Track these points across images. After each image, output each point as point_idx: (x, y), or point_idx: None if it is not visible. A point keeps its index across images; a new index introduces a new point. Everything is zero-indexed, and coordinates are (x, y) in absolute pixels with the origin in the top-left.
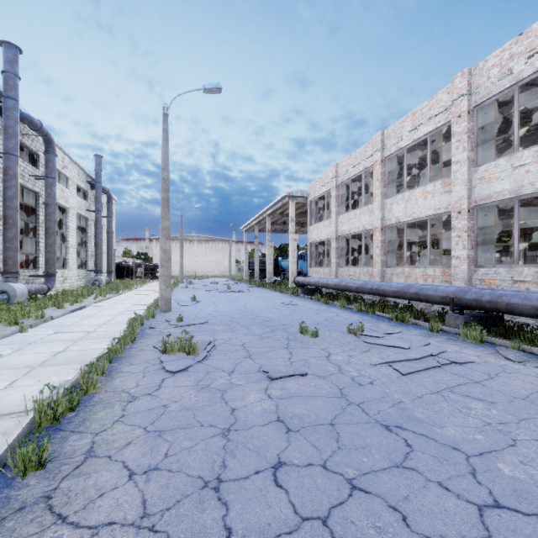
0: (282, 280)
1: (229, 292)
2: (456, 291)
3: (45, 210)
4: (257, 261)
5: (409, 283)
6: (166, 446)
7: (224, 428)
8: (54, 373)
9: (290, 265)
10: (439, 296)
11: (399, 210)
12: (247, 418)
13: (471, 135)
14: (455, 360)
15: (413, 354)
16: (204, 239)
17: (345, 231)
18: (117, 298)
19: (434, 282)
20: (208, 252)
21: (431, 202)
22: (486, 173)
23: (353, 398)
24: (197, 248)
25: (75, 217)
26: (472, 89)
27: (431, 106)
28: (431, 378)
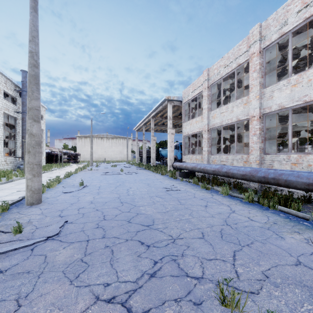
0: (162, 164)
1: (121, 174)
2: None
3: None
4: (144, 150)
5: None
6: None
7: None
8: None
9: (168, 153)
10: None
11: (283, 96)
12: None
13: None
14: None
15: None
16: (111, 136)
17: (217, 124)
18: (17, 182)
19: None
20: (113, 145)
21: None
22: None
23: None
24: (106, 142)
25: (1, 115)
26: None
27: None
28: None
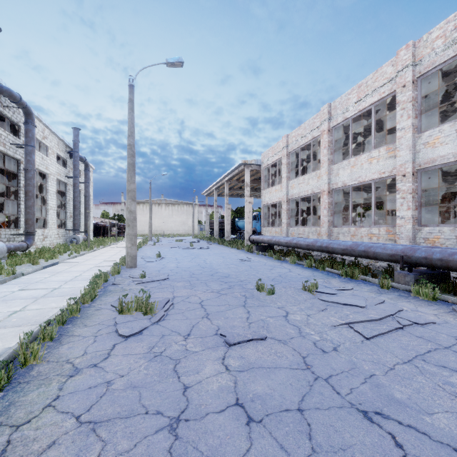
0: (239, 238)
1: (192, 248)
2: (405, 249)
3: (25, 175)
4: (217, 221)
5: (356, 241)
6: (98, 449)
7: (173, 417)
8: (0, 338)
9: (245, 225)
10: (388, 254)
11: (345, 175)
12: (201, 400)
13: (415, 104)
14: (415, 320)
15: (371, 314)
16: (171, 202)
17: (295, 194)
18: (90, 255)
19: (378, 240)
20: (174, 214)
21: (376, 166)
22: (430, 138)
23: (319, 371)
24: (164, 210)
25: (54, 182)
26: (416, 60)
27: (376, 78)
28: (397, 343)
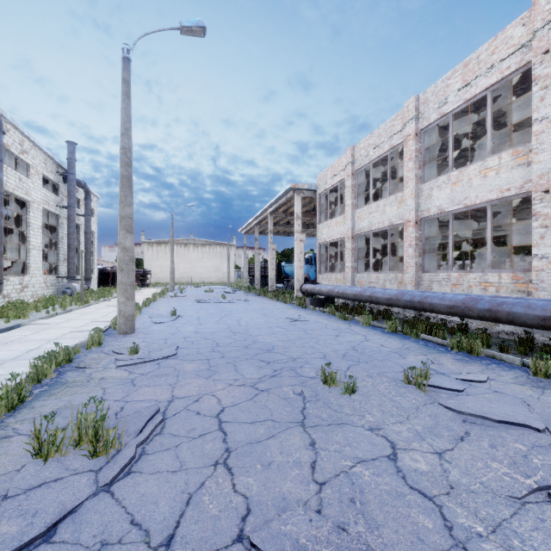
0: (286, 287)
1: (223, 302)
2: None
3: None
4: (258, 266)
5: (467, 294)
6: None
7: None
8: None
9: (295, 270)
10: (537, 315)
11: (443, 196)
12: None
13: None
14: None
15: None
16: (201, 242)
17: (365, 228)
18: (79, 312)
19: (499, 291)
20: (204, 257)
21: (494, 181)
22: None
23: None
24: (192, 252)
25: (40, 213)
26: None
27: (494, 48)
28: None
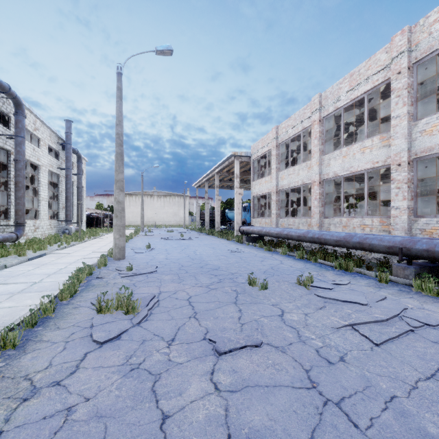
0: (229, 229)
1: (182, 239)
2: (403, 241)
3: (15, 166)
4: (207, 212)
5: (349, 232)
6: None
7: None
8: None
9: (235, 216)
10: (385, 245)
11: (337, 165)
12: (182, 438)
13: (411, 90)
14: (425, 321)
15: (376, 313)
16: (163, 194)
17: (285, 185)
18: (80, 246)
19: (372, 231)
20: (166, 205)
21: (369, 156)
22: (427, 126)
23: (328, 391)
24: (156, 202)
25: (46, 173)
26: (411, 46)
27: (369, 66)
28: (412, 350)
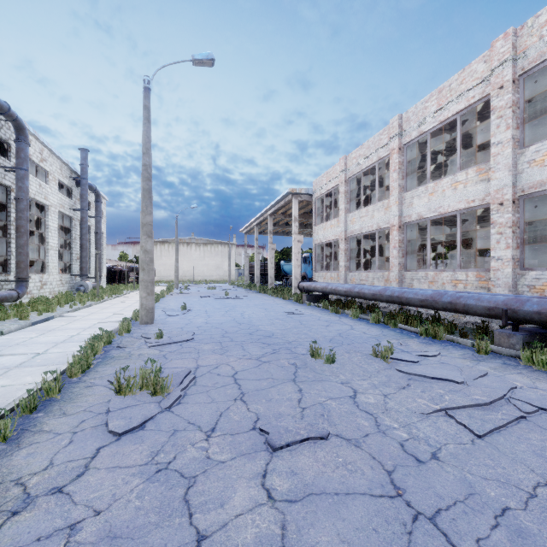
0: (285, 285)
1: (227, 298)
2: (508, 300)
3: (16, 206)
4: (258, 264)
5: (438, 290)
6: None
7: None
8: None
9: (293, 269)
10: (484, 306)
11: (421, 205)
12: None
13: (516, 110)
14: (540, 404)
15: (476, 394)
16: (202, 242)
17: (356, 231)
18: (97, 306)
19: (466, 288)
20: (206, 256)
21: (463, 193)
22: (537, 155)
23: (418, 500)
24: (194, 251)
25: (56, 216)
26: (517, 53)
27: (463, 79)
28: (526, 444)
